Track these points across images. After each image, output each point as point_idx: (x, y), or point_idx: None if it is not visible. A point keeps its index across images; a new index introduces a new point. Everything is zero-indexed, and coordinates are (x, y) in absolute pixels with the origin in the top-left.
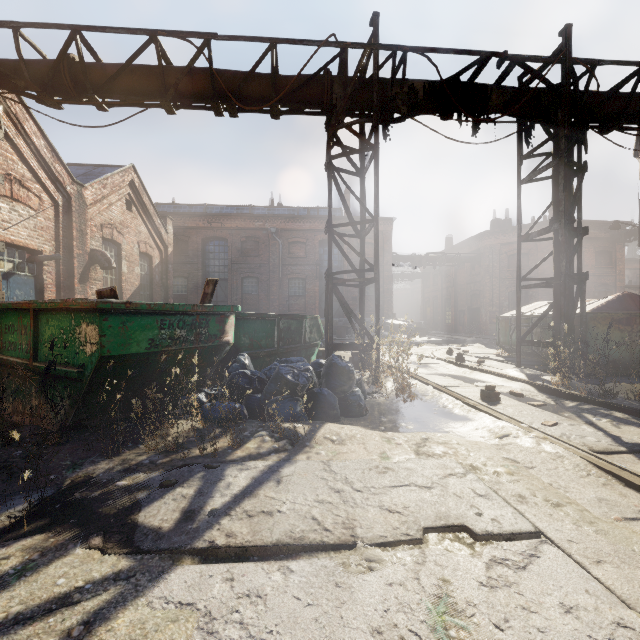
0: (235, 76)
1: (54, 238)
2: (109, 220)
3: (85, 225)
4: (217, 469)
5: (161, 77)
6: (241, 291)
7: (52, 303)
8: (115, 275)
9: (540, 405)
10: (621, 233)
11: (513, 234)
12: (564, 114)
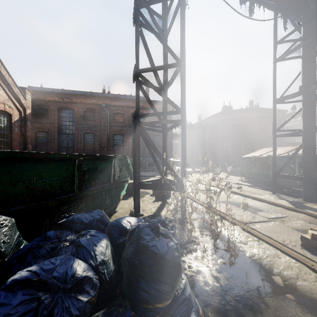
0: None
1: None
2: None
3: None
4: None
5: None
6: (83, 141)
7: None
8: None
9: None
10: (284, 115)
11: (234, 114)
12: None
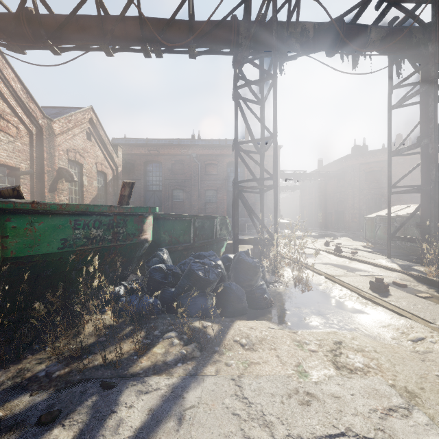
0: (159, 22)
1: (29, 158)
2: (73, 146)
3: (54, 149)
4: (113, 391)
5: (100, 24)
6: (171, 199)
7: None
8: (78, 187)
9: (428, 297)
10: None
11: (369, 156)
12: (434, 46)
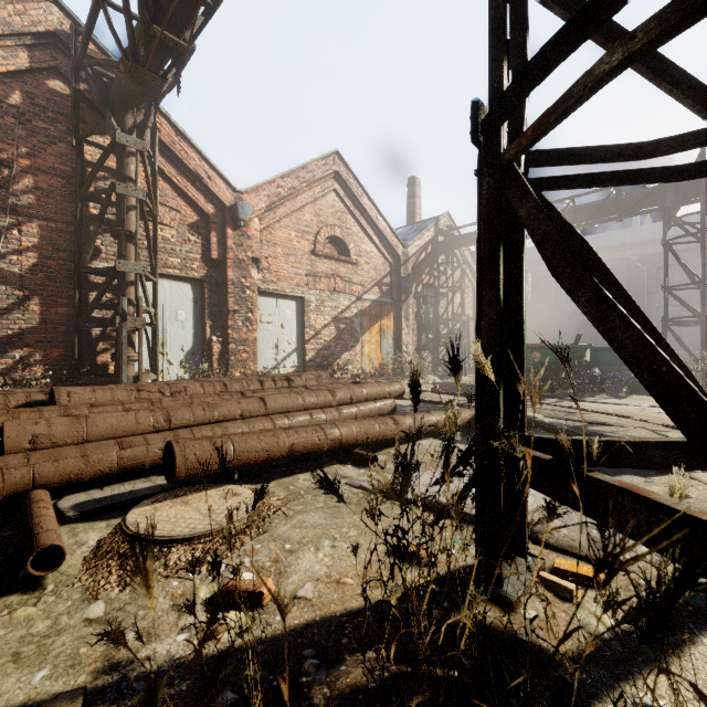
0: (590, 210)
1: (473, 307)
2: None
3: None
4: (584, 397)
5: None
6: None
7: None
8: None
9: None
10: None
11: None
12: None
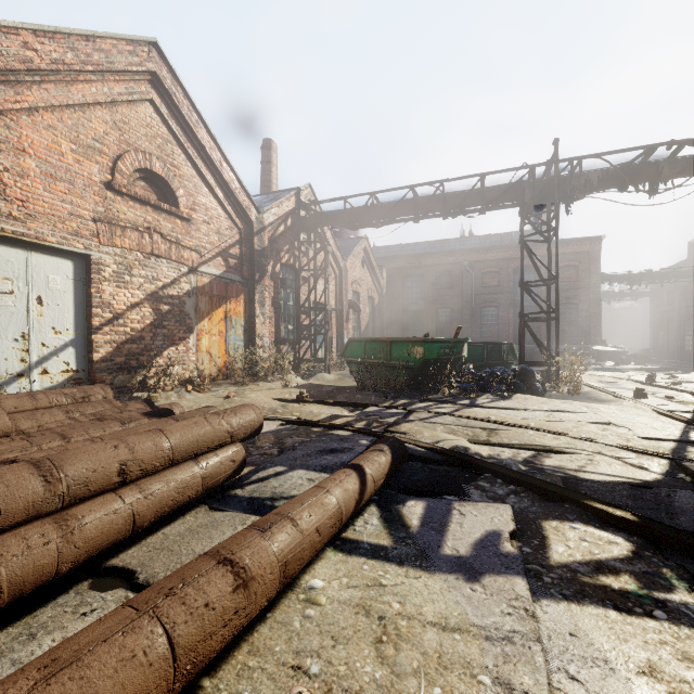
0: (457, 198)
1: (335, 296)
2: (354, 278)
3: (347, 285)
4: (473, 399)
5: (414, 207)
6: (436, 321)
7: (401, 339)
8: (356, 315)
9: (678, 402)
10: None
11: None
12: None
